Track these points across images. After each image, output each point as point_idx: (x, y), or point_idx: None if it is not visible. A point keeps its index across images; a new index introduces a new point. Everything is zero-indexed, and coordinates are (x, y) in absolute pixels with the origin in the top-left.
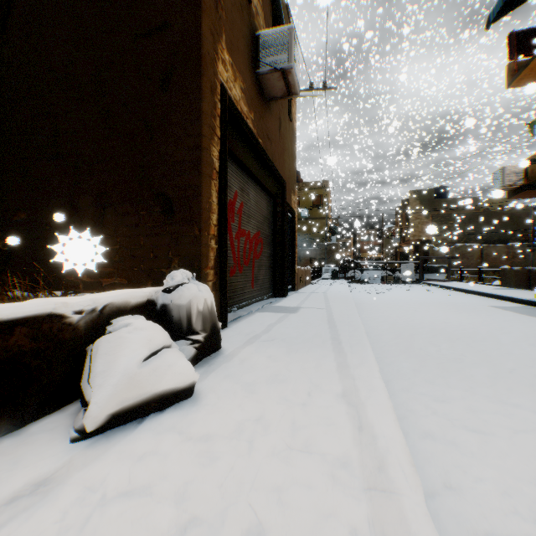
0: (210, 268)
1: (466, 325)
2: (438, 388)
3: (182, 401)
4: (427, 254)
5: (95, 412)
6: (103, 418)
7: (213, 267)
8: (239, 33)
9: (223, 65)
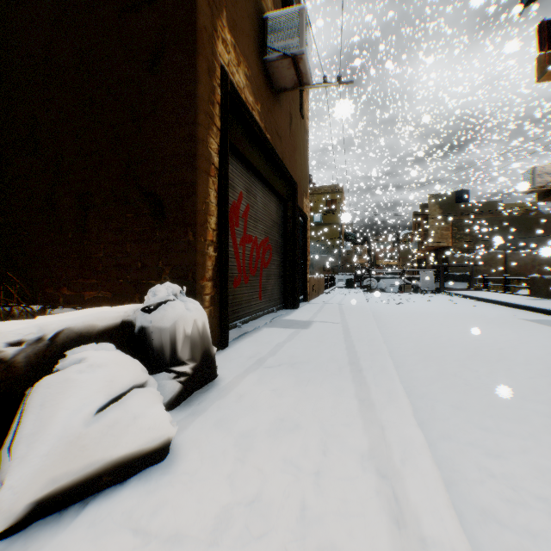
0: (207, 279)
1: (501, 343)
2: (488, 434)
3: (151, 466)
4: (447, 261)
5: (8, 502)
6: (21, 509)
7: (212, 278)
8: (243, 12)
9: (223, 46)
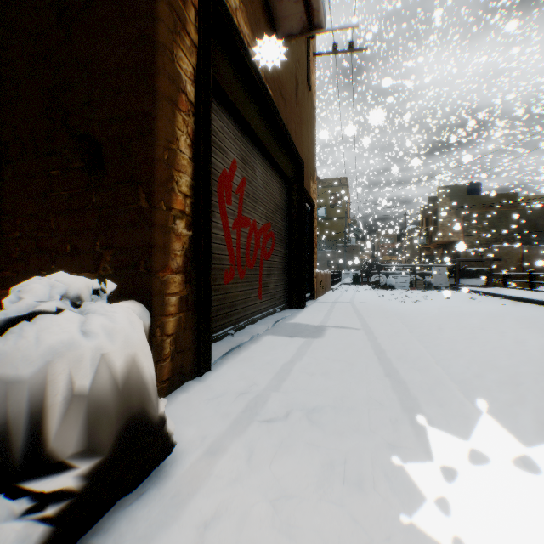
0: (174, 271)
1: None
2: None
3: None
4: (458, 256)
5: None
6: None
7: (182, 269)
8: None
9: None
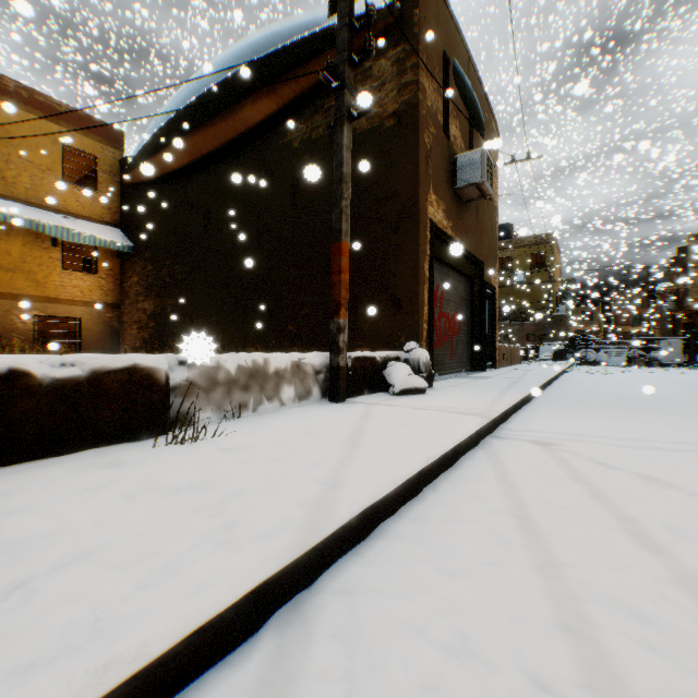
0: (424, 341)
1: (655, 393)
2: (563, 408)
3: (422, 394)
4: None
5: (397, 387)
6: (399, 390)
7: (425, 341)
8: (441, 171)
9: (431, 205)
